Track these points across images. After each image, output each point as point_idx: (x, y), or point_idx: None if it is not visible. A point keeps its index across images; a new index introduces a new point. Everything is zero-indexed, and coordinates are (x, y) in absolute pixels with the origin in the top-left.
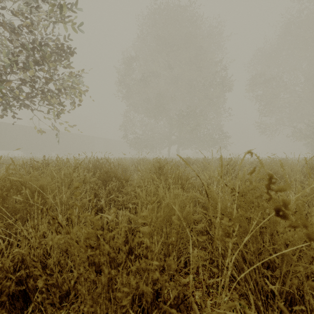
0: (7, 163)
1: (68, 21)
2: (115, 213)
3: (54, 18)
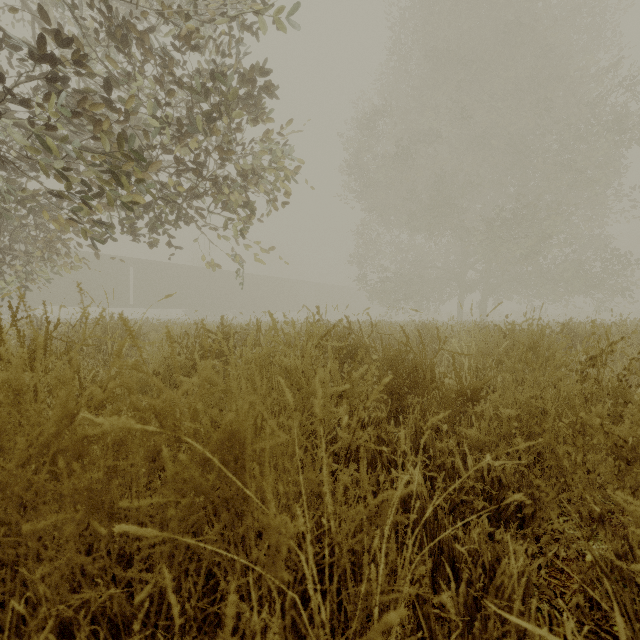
0: (157, 331)
1: (267, 7)
2: (492, 548)
3: (237, 23)
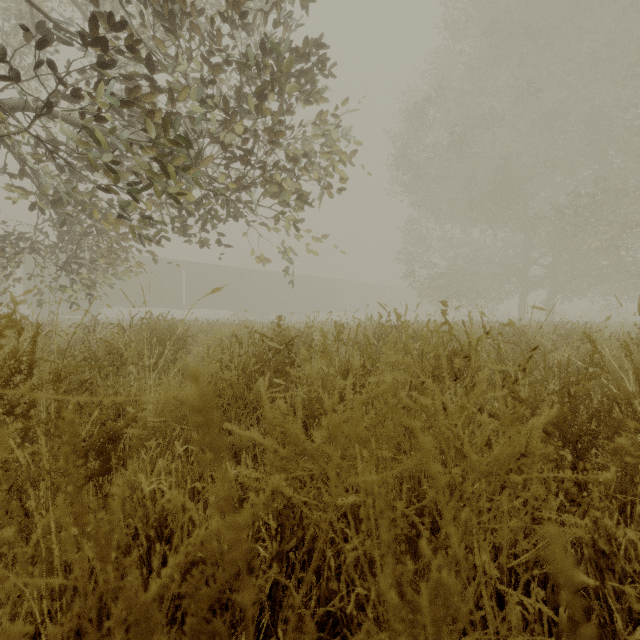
0: (206, 332)
1: None
2: None
3: None
